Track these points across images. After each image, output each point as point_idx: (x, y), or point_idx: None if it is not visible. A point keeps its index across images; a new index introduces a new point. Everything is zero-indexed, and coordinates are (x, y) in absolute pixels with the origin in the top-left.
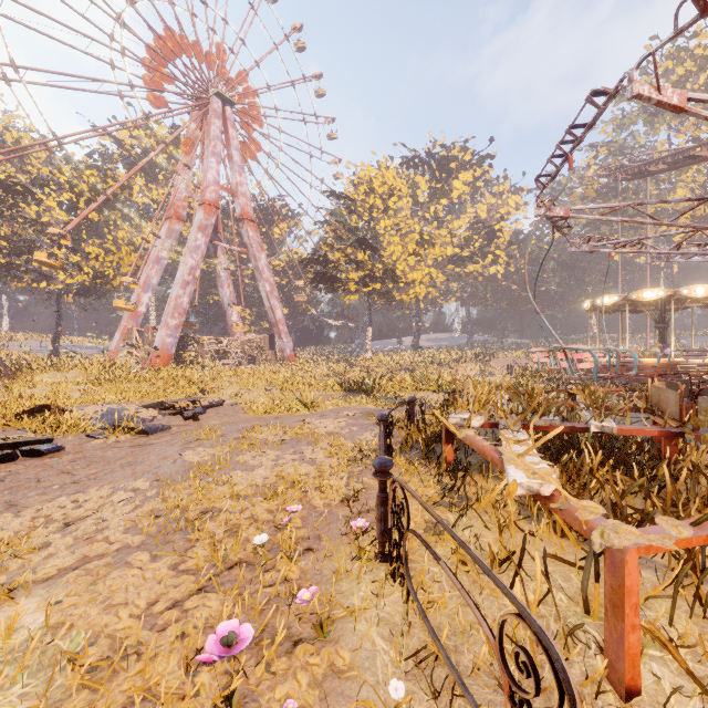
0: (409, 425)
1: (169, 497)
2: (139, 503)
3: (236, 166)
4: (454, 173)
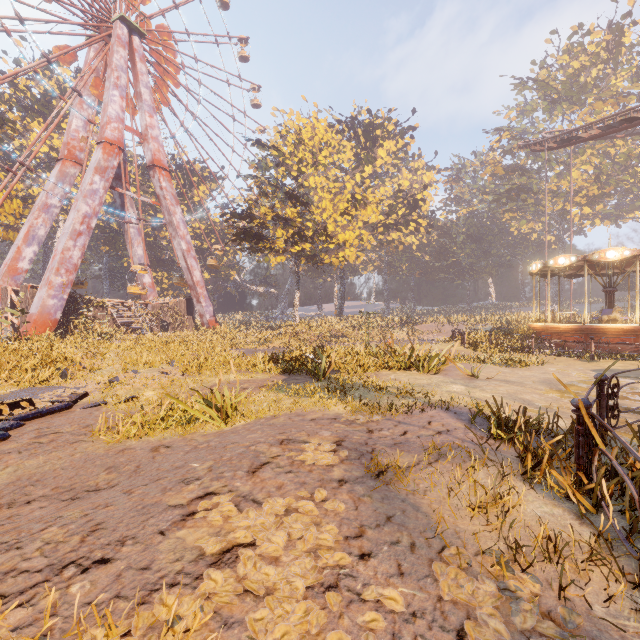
0: None
1: None
2: None
3: (145, 105)
4: (379, 140)
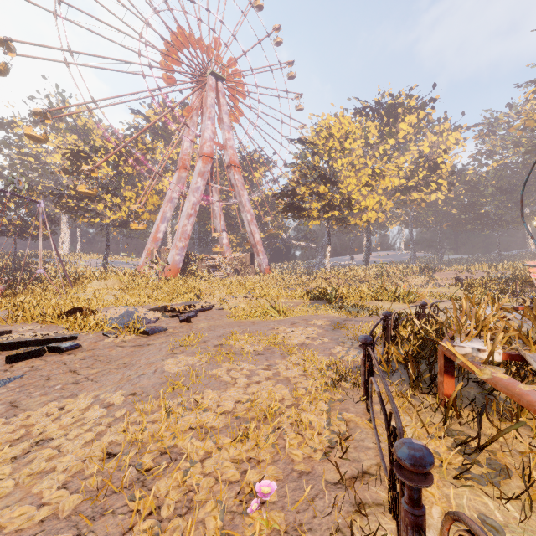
0: (385, 341)
1: (136, 421)
2: (102, 430)
3: (225, 126)
4: (400, 117)
